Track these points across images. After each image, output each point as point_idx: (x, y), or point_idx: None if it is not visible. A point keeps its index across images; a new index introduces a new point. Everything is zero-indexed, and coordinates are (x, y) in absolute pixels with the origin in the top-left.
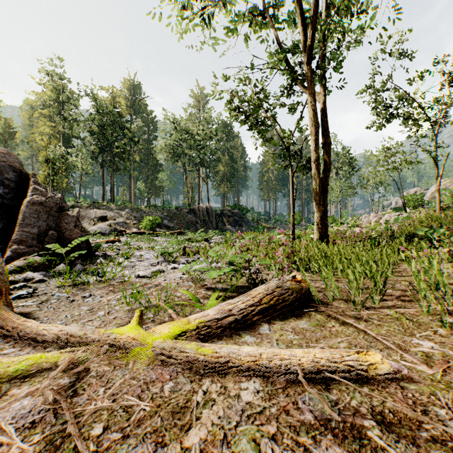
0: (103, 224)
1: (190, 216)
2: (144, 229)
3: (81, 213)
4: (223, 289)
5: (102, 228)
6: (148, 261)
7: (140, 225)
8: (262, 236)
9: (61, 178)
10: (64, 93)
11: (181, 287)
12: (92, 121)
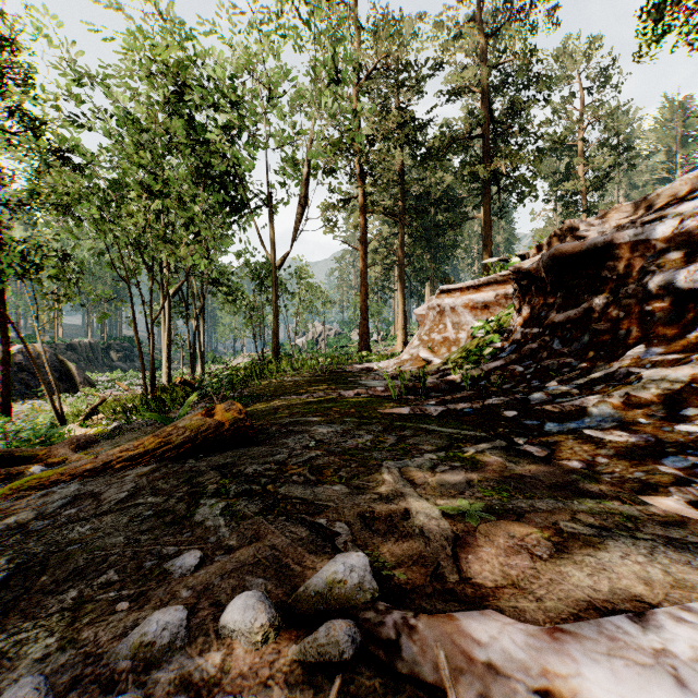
0: None
1: (71, 353)
2: None
3: None
4: None
5: None
6: None
7: None
8: None
9: None
10: None
11: None
12: None
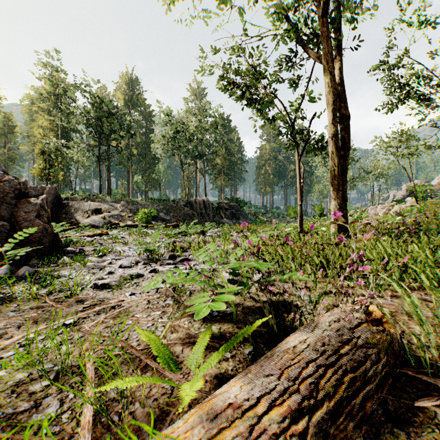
0: (97, 217)
1: (187, 209)
2: (139, 222)
3: (74, 205)
4: (220, 314)
5: (96, 220)
6: (127, 260)
7: (135, 218)
8: (270, 228)
9: (57, 171)
10: (61, 86)
11: (152, 311)
12: (88, 113)
